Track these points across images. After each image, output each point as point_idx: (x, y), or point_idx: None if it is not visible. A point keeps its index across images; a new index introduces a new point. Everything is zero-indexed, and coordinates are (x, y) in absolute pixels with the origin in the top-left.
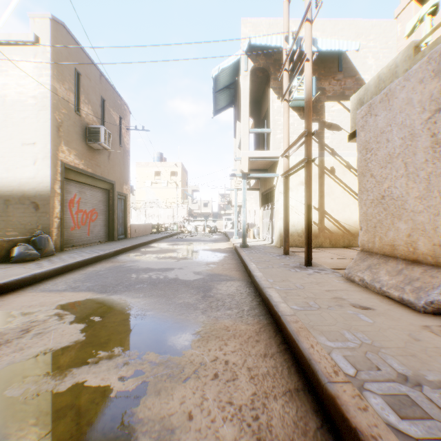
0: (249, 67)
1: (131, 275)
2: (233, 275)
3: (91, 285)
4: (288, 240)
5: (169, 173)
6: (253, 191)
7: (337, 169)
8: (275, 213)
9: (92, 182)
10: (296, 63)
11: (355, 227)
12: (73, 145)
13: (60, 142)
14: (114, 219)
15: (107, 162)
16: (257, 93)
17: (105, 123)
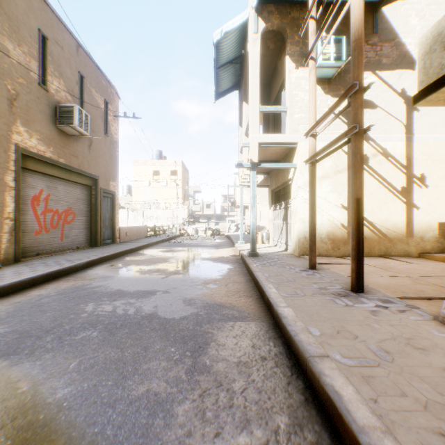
0: (260, 28)
1: (86, 306)
2: (244, 306)
3: (3, 332)
4: (315, 248)
5: (168, 172)
6: (259, 191)
7: (371, 158)
8: (291, 214)
9: (67, 175)
10: (319, 24)
11: (393, 231)
12: (36, 127)
13: (14, 120)
14: (98, 221)
15: (87, 152)
16: (266, 72)
17: (84, 105)
